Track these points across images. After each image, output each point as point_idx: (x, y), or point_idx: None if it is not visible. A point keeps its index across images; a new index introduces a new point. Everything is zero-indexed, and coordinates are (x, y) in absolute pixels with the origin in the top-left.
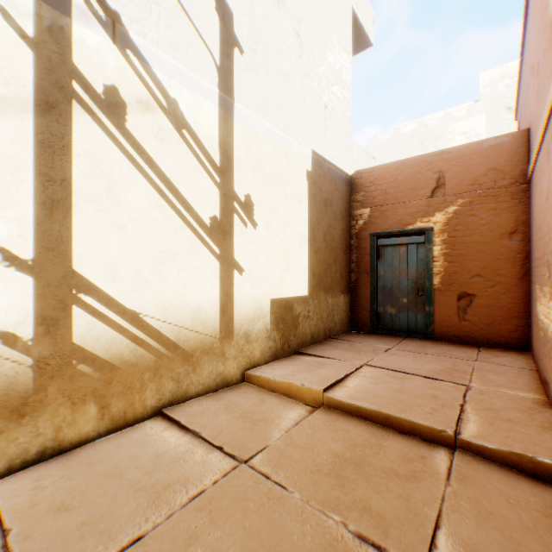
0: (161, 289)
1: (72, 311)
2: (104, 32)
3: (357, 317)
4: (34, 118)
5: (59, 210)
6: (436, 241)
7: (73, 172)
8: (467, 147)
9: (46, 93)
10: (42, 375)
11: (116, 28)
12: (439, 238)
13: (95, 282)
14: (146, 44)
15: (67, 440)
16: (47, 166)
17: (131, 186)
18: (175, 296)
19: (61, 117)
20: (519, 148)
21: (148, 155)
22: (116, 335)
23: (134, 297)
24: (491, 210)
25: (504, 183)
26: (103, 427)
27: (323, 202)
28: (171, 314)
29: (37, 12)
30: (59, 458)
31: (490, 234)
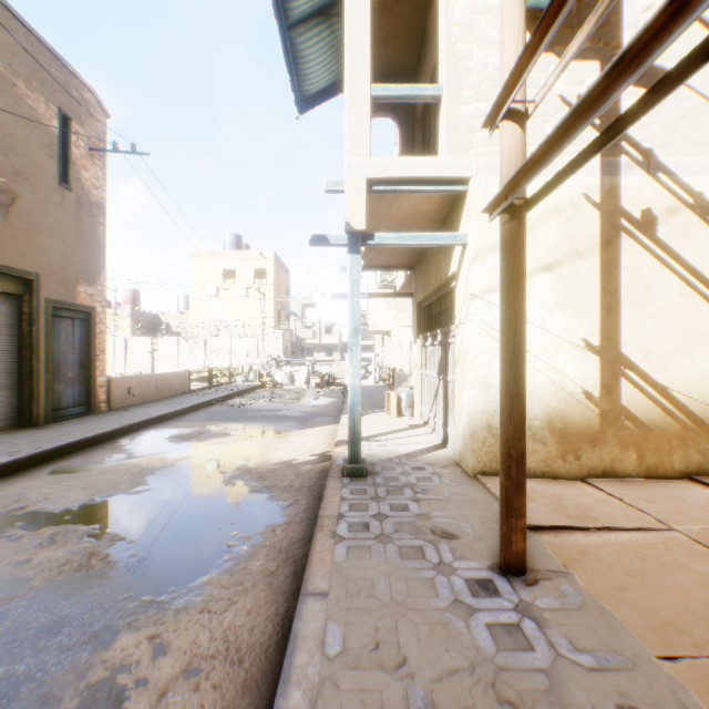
0: (685, 368)
1: (619, 381)
2: (639, 170)
3: None
4: (598, 254)
5: (612, 311)
6: None
7: (619, 283)
8: None
9: (604, 235)
10: (602, 422)
11: (647, 162)
12: None
13: (633, 361)
14: (671, 158)
15: (616, 471)
16: (605, 283)
17: (659, 283)
18: (699, 375)
19: (612, 247)
20: None
21: (674, 253)
22: (647, 403)
23: (661, 374)
24: None
25: None
26: (639, 472)
27: None
28: (694, 391)
29: (600, 184)
30: (615, 480)
31: None
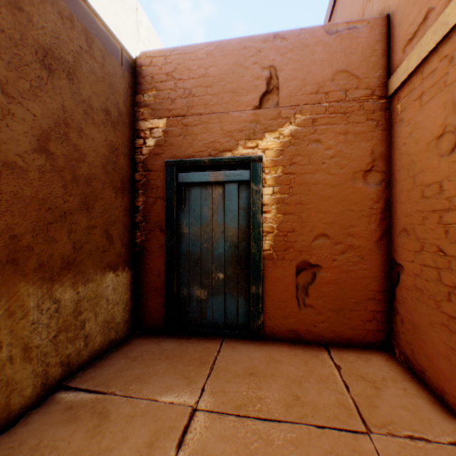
0: None
1: None
2: None
3: (145, 307)
4: None
5: None
6: (267, 180)
7: None
8: (311, 33)
9: None
10: None
11: None
12: (271, 175)
13: None
14: None
15: None
16: None
17: None
18: None
19: None
20: (378, 44)
21: None
22: None
23: None
24: (342, 134)
25: (358, 94)
26: None
27: (38, 52)
28: None
29: None
30: None
31: (341, 171)
